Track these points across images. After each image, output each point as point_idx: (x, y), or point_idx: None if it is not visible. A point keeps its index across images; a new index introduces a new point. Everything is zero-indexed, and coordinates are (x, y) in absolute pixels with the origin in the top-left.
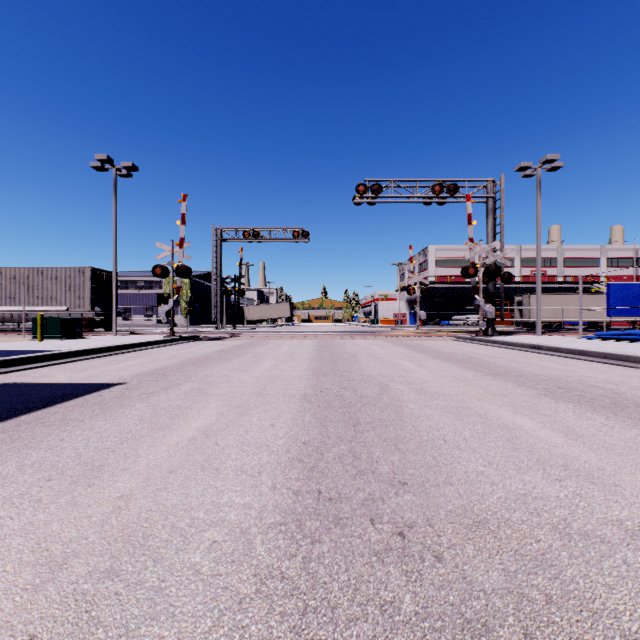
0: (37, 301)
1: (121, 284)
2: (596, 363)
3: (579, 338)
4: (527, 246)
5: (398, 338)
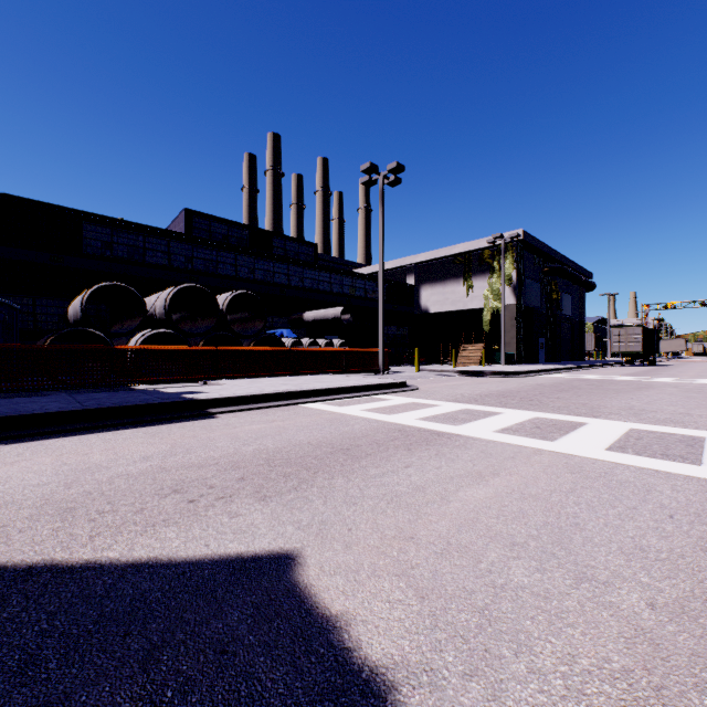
0: None
1: None
2: None
3: None
4: None
5: None
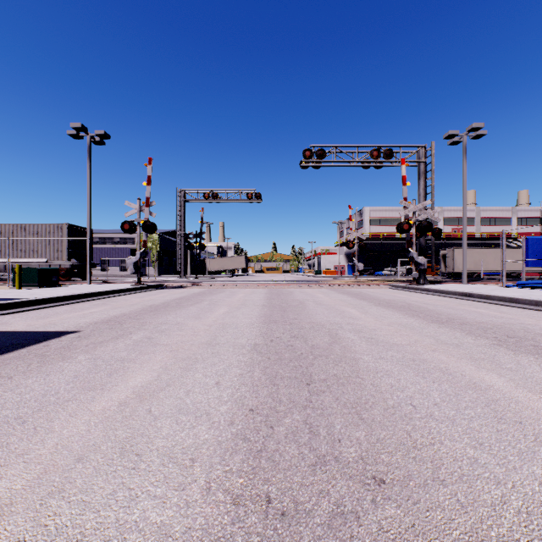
0: (20, 254)
1: (100, 240)
2: (529, 310)
3: (503, 286)
4: (449, 207)
5: (340, 286)
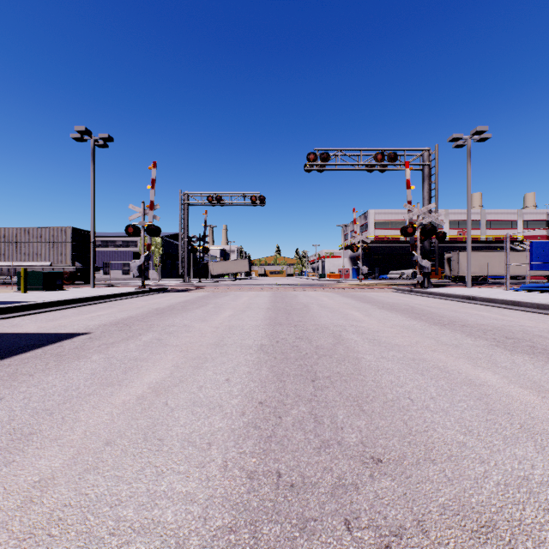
0: (24, 257)
1: (102, 243)
2: (530, 313)
3: (507, 290)
4: (454, 210)
5: (344, 290)
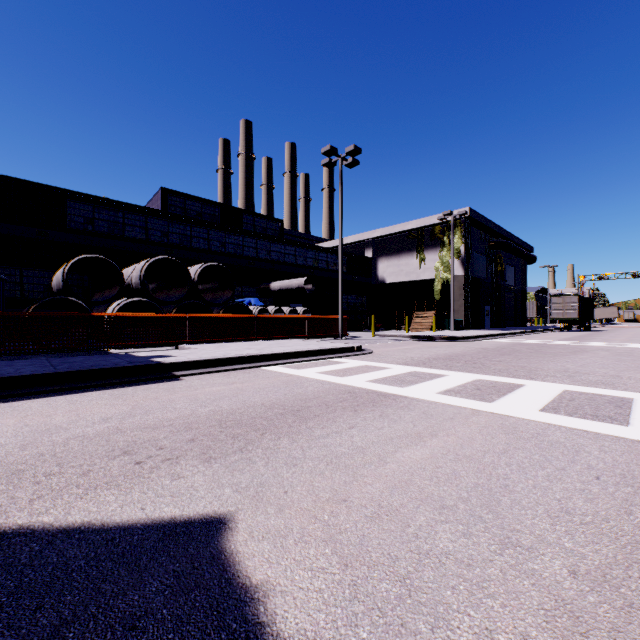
0: None
1: None
2: None
3: None
4: None
5: None
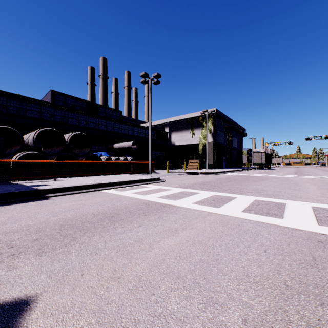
0: None
1: None
2: None
3: None
4: None
5: (317, 168)
